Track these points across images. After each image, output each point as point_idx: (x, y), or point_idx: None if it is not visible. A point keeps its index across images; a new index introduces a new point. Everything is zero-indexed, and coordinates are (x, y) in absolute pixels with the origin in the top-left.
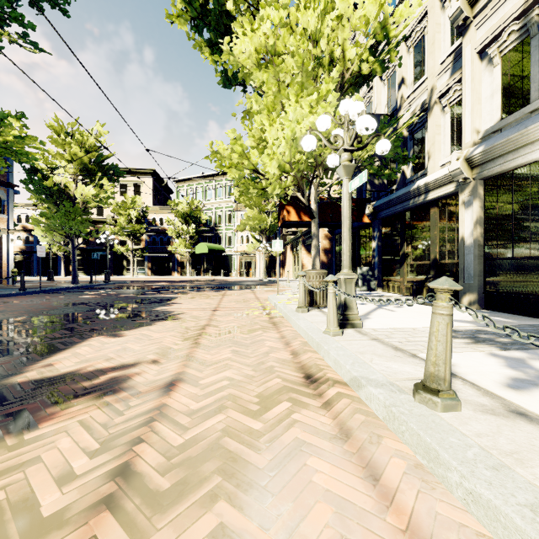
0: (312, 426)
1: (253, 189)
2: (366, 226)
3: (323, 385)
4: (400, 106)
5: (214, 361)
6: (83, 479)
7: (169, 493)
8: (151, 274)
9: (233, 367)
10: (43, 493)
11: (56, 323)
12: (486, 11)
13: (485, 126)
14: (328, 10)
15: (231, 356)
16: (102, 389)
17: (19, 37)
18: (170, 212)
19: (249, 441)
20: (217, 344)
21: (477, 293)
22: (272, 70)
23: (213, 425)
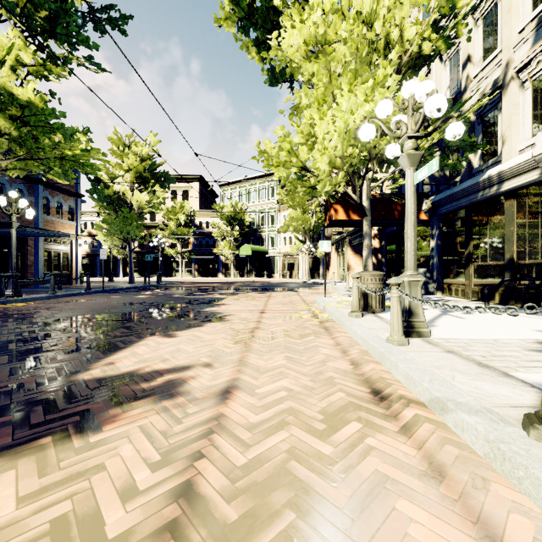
0: (392, 456)
1: (300, 188)
2: (423, 223)
3: (396, 404)
4: (465, 87)
5: (268, 368)
6: (146, 496)
7: (237, 526)
8: (197, 275)
9: (289, 376)
10: (107, 509)
11: (117, 322)
12: None
13: None
14: None
15: (285, 363)
16: (160, 392)
17: (86, 60)
18: (215, 215)
19: (320, 469)
20: (269, 349)
21: None
22: (323, 60)
23: (276, 444)
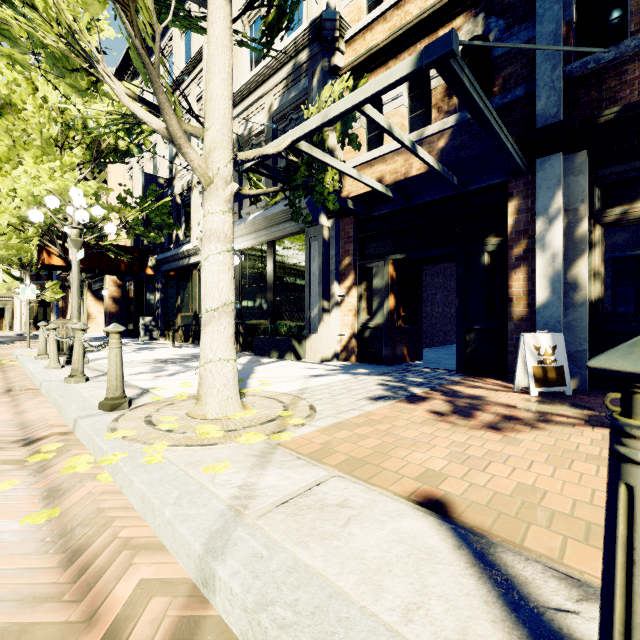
0: None
1: None
2: (153, 277)
3: (19, 391)
4: (175, 175)
5: None
6: None
7: None
8: None
9: None
10: None
11: None
12: None
13: None
14: None
15: None
16: None
17: None
18: None
19: None
20: None
21: None
22: (3, 125)
23: None
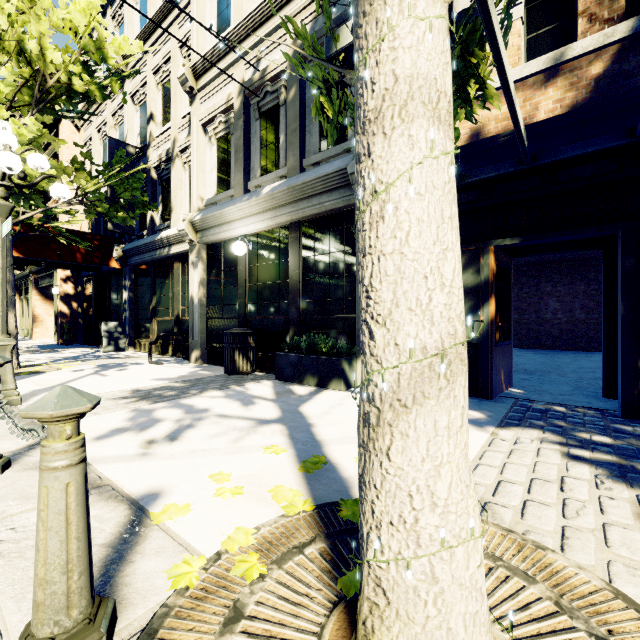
0: None
1: None
2: (118, 271)
3: None
4: (149, 143)
5: None
6: None
7: None
8: None
9: None
10: None
11: None
12: (206, 91)
13: (208, 196)
14: None
15: None
16: None
17: None
18: None
19: None
20: None
21: (201, 349)
22: None
23: None
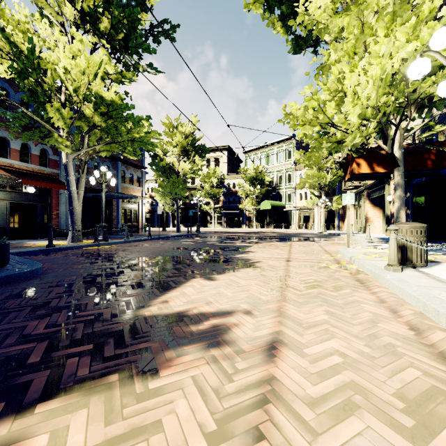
0: None
1: (325, 144)
2: None
3: None
4: None
5: (310, 323)
6: None
7: None
8: (226, 226)
9: (337, 336)
10: None
11: (169, 263)
12: None
13: None
14: None
15: (327, 319)
16: (207, 338)
17: (148, 67)
18: (240, 177)
19: None
20: (305, 300)
21: None
22: (355, 10)
23: (352, 438)
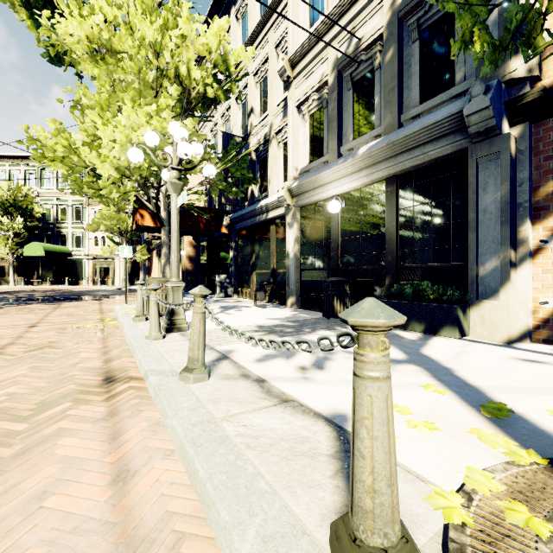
0: (83, 416)
1: (88, 189)
2: (226, 236)
3: (119, 383)
4: (250, 132)
5: None
6: None
7: None
8: None
9: (23, 382)
10: None
11: None
12: (300, 77)
13: (301, 166)
14: (172, 26)
15: (26, 373)
16: None
17: None
18: None
19: (4, 441)
20: (14, 363)
21: (296, 296)
22: (104, 67)
23: None
